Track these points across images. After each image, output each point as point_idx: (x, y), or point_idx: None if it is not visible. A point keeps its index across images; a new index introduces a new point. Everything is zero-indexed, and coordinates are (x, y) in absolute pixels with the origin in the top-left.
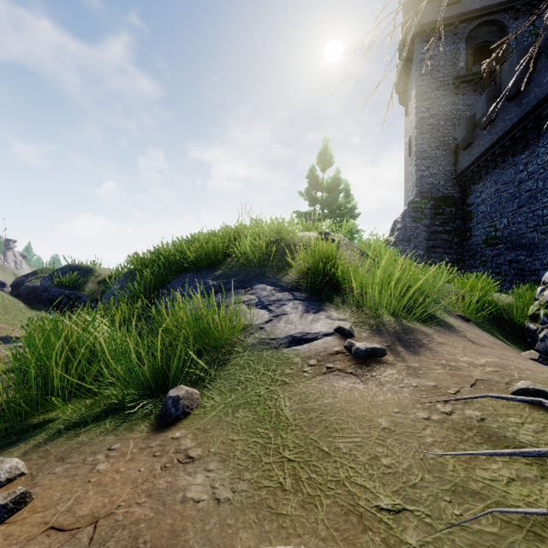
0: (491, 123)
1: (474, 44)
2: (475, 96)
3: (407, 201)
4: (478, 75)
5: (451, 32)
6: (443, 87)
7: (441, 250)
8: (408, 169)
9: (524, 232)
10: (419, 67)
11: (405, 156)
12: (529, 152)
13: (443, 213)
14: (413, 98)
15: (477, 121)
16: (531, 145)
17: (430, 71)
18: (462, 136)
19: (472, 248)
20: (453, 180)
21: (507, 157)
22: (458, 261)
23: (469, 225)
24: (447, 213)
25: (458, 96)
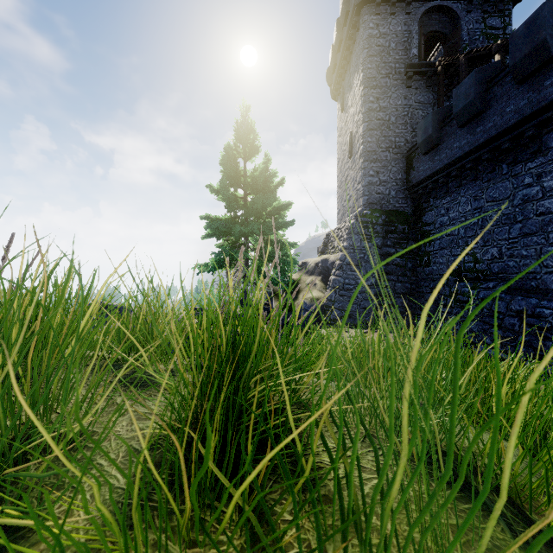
0: (476, 118)
1: (426, 32)
2: (428, 93)
3: (343, 212)
4: (432, 68)
5: (403, 9)
6: (395, 75)
7: (394, 277)
8: (347, 173)
9: (534, 271)
10: (367, 44)
11: (340, 158)
12: (546, 159)
13: (395, 231)
14: (357, 85)
15: (455, 114)
16: (550, 148)
17: (380, 52)
18: (427, 135)
19: (432, 278)
20: (405, 191)
21: (498, 166)
22: (412, 292)
23: (427, 249)
24: (399, 231)
25: (410, 89)
